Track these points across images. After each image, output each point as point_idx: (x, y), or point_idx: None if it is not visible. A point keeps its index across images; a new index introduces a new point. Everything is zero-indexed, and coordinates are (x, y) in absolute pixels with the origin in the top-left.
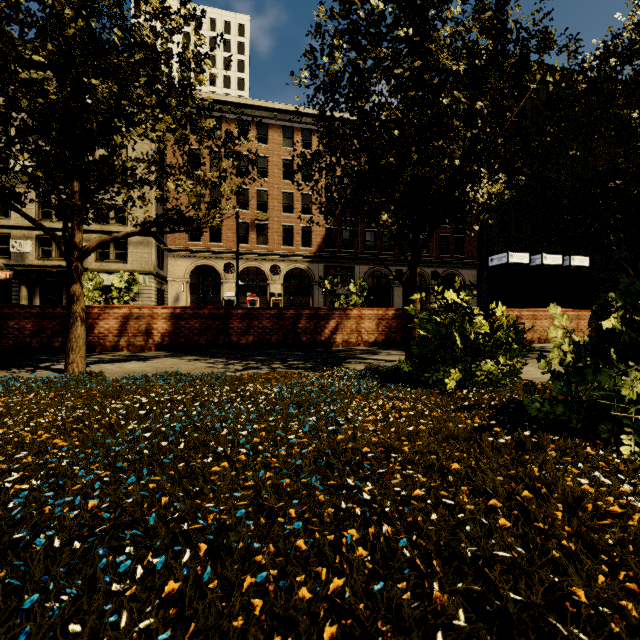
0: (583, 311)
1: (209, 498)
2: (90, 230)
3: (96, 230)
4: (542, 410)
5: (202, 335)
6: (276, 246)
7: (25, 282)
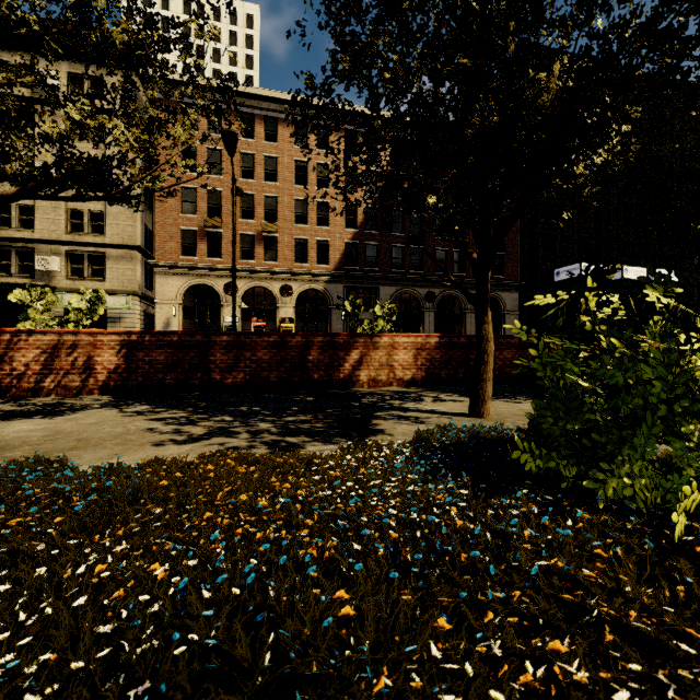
0: None
1: None
2: (59, 241)
3: (66, 241)
4: None
5: (169, 372)
6: (287, 263)
7: None
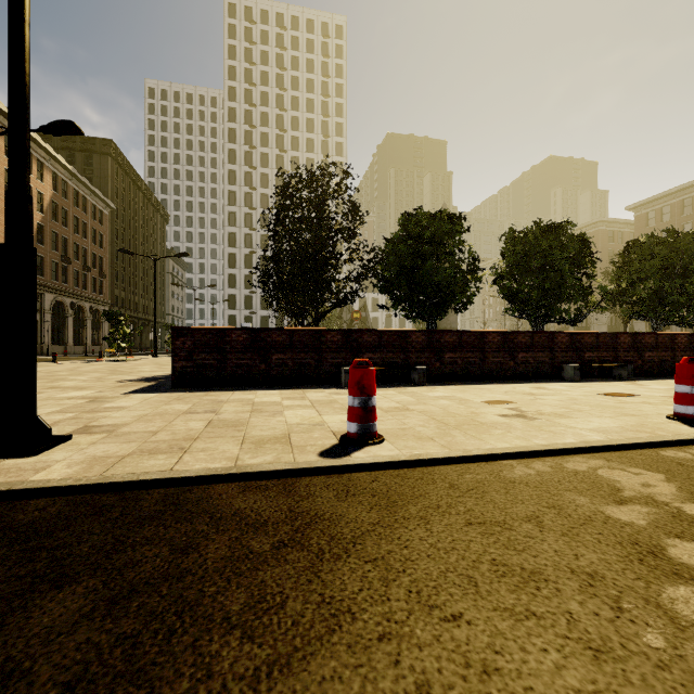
0: None
1: None
2: None
3: None
4: None
5: None
6: None
7: None
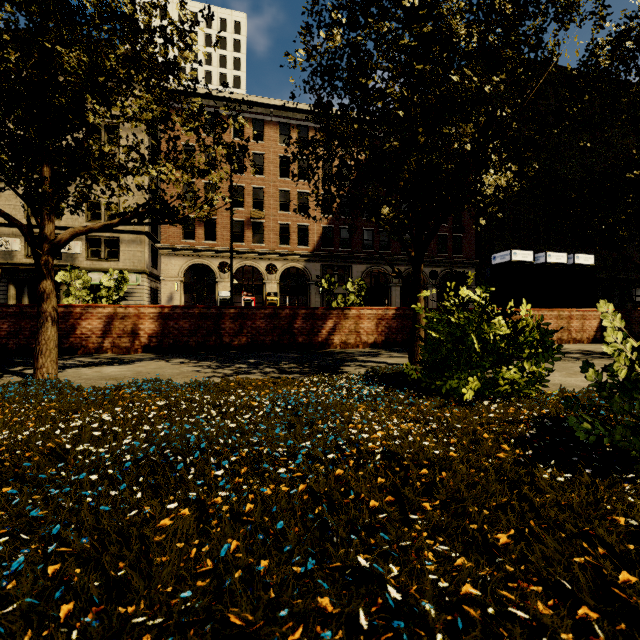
0: (588, 311)
1: (145, 596)
2: None
3: None
4: (594, 432)
5: (192, 336)
6: (272, 245)
7: (13, 281)
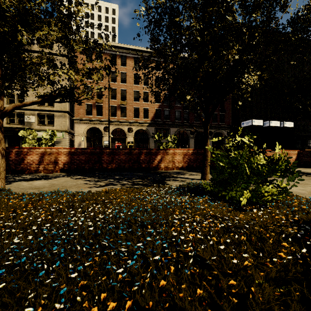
0: (291, 150)
1: None
2: (34, 109)
3: (37, 109)
4: None
5: (86, 164)
6: (130, 118)
7: None
